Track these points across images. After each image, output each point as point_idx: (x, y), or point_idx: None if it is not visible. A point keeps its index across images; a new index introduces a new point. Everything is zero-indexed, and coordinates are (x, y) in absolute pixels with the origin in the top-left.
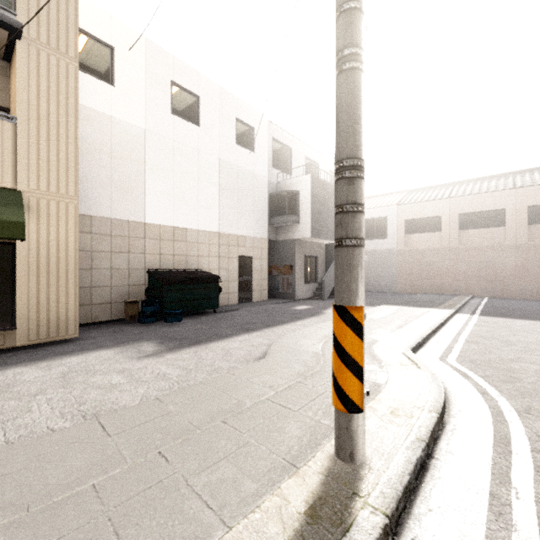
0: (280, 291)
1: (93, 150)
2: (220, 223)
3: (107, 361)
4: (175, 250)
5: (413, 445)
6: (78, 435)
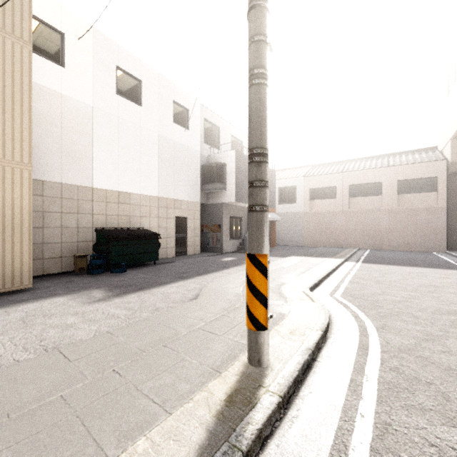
0: (210, 246)
1: (44, 123)
2: (159, 188)
3: (61, 306)
4: (119, 211)
5: (302, 352)
6: (43, 363)
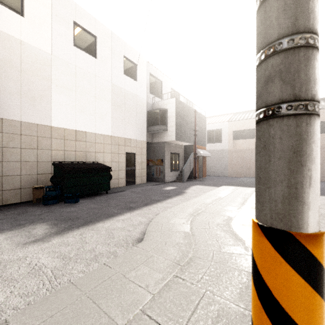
0: (154, 176)
1: (3, 65)
2: (112, 129)
3: None
4: (76, 147)
5: None
6: None
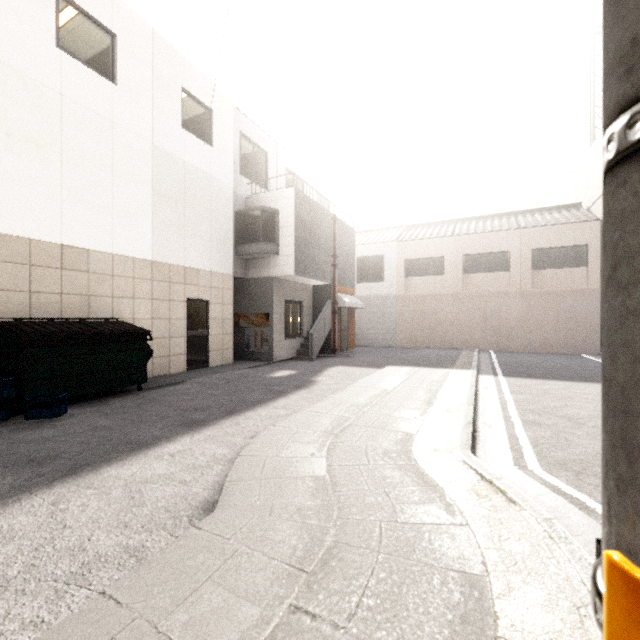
0: (251, 350)
1: None
2: (155, 245)
3: None
4: (64, 285)
5: None
6: None
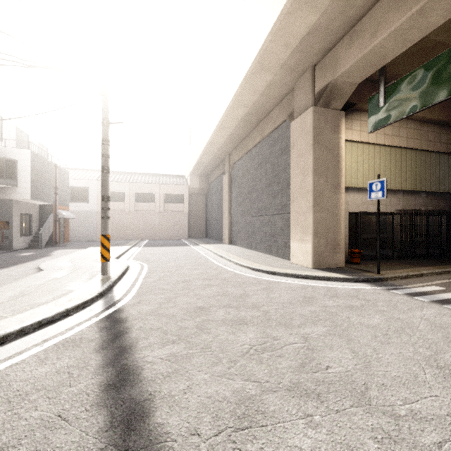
0: None
1: None
2: None
3: None
4: None
5: (121, 271)
6: None
